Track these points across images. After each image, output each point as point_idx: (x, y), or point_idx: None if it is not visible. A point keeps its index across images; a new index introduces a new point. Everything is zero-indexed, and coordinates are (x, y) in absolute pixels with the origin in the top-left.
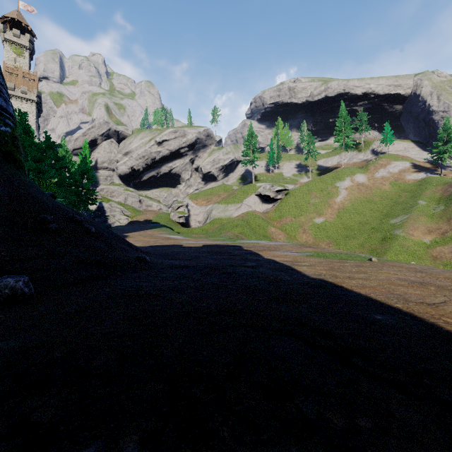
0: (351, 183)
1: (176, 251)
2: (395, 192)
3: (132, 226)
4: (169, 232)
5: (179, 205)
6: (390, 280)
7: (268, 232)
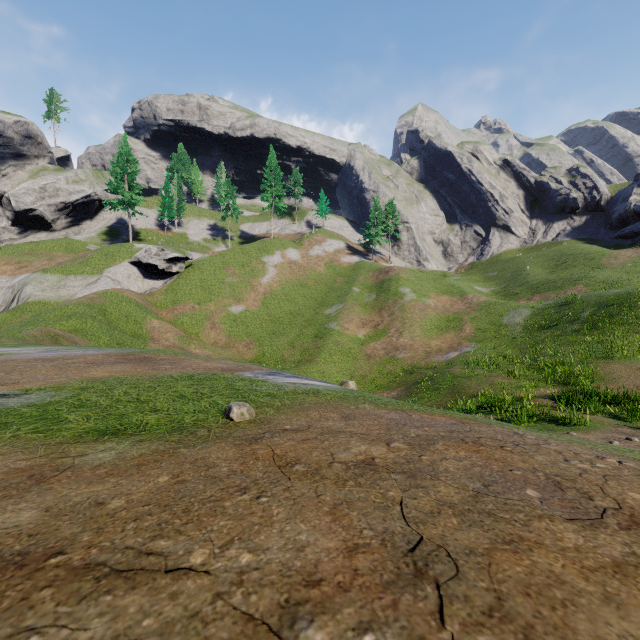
0: (282, 260)
1: None
2: (331, 276)
3: None
4: None
5: None
6: None
7: (145, 328)
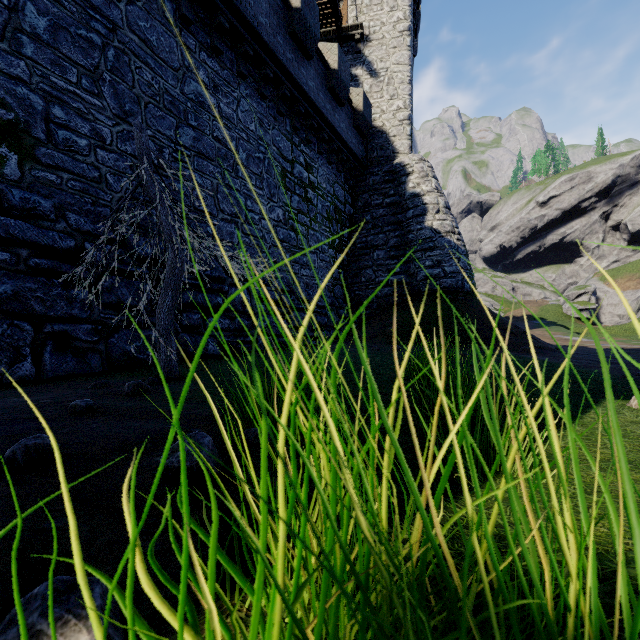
0: None
1: (579, 349)
2: None
3: None
4: (564, 333)
5: (578, 293)
6: None
7: None
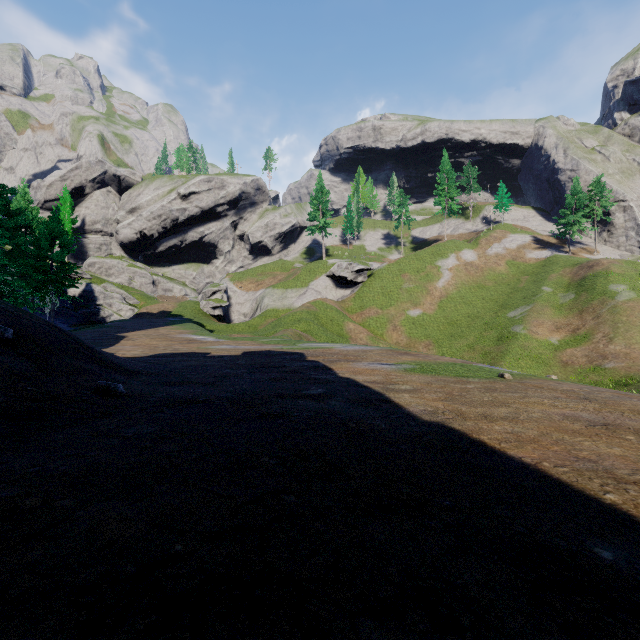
0: (456, 262)
1: (194, 366)
2: (513, 275)
3: (138, 321)
4: (194, 331)
5: (213, 290)
6: (554, 421)
7: (345, 330)
